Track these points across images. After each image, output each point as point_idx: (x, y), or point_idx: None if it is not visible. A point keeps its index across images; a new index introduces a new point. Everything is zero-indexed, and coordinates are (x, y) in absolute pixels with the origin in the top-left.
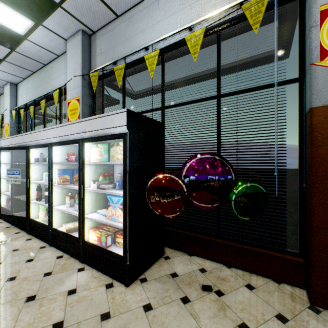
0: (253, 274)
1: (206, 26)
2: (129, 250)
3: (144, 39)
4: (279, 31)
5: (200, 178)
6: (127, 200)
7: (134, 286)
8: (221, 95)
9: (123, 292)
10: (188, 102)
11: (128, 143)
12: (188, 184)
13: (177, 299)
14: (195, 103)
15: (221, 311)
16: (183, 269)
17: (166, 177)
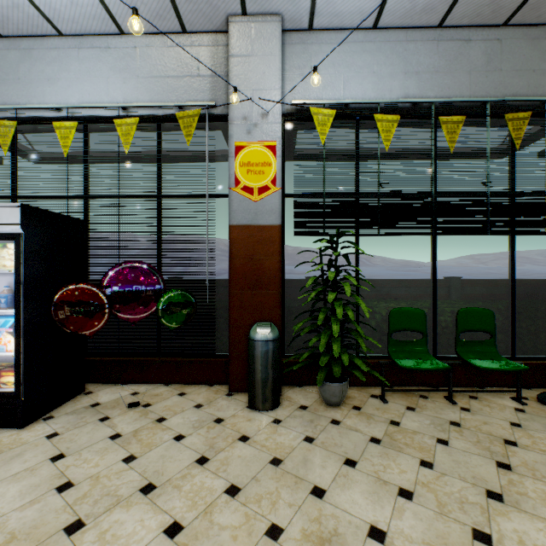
0: (191, 385)
1: (140, 118)
2: (25, 382)
3: (54, 92)
4: (226, 138)
5: (125, 288)
6: (22, 318)
7: (33, 426)
8: (162, 196)
9: (15, 434)
10: (120, 197)
11: (24, 246)
12: (111, 295)
13: (94, 420)
14: (129, 200)
15: (143, 416)
16: (109, 398)
17: (81, 288)
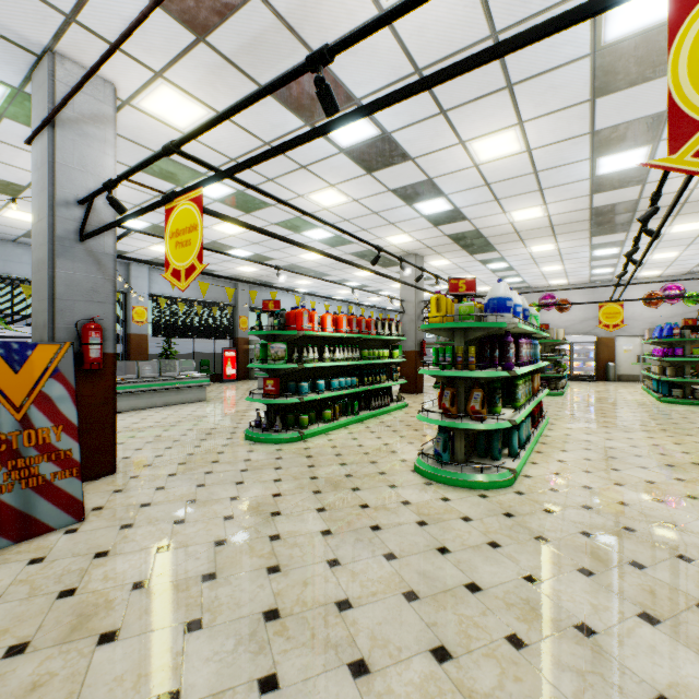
0: None
1: None
2: None
3: None
4: None
5: None
6: None
7: None
8: None
9: None
10: None
11: None
12: None
13: None
14: None
15: None
16: None
17: None
